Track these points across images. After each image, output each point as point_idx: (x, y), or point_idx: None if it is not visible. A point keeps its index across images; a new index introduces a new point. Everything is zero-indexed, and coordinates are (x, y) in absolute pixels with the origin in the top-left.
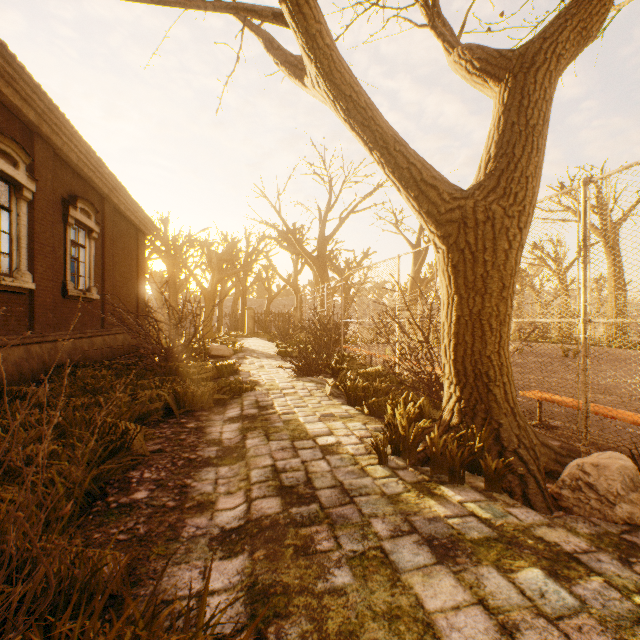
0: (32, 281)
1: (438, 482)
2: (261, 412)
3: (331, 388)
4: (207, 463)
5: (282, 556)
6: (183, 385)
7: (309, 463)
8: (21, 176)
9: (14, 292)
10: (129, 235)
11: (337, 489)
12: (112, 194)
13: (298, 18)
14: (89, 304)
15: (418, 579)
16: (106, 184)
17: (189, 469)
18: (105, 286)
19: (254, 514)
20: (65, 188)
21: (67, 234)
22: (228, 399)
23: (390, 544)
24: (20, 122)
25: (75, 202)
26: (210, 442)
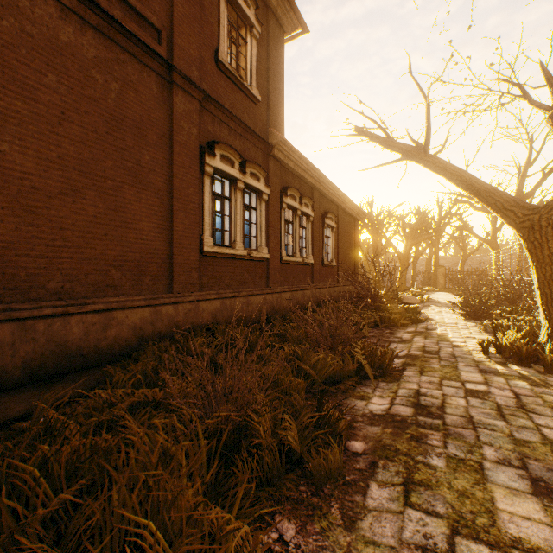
0: (312, 259)
1: (513, 364)
2: (426, 331)
3: (488, 328)
4: (393, 342)
5: (416, 360)
6: (383, 313)
7: (442, 347)
8: (309, 211)
9: (307, 265)
10: (349, 224)
11: (450, 355)
12: (342, 203)
13: (425, 166)
14: (331, 269)
15: (464, 372)
16: (339, 199)
17: (385, 342)
18: (338, 258)
19: (409, 353)
20: (322, 209)
21: (323, 233)
22: (408, 323)
23: (461, 366)
24: (308, 186)
25: (326, 215)
26: (395, 337)
